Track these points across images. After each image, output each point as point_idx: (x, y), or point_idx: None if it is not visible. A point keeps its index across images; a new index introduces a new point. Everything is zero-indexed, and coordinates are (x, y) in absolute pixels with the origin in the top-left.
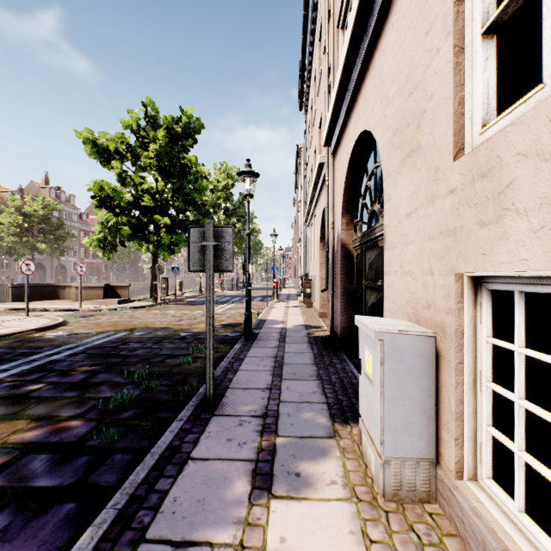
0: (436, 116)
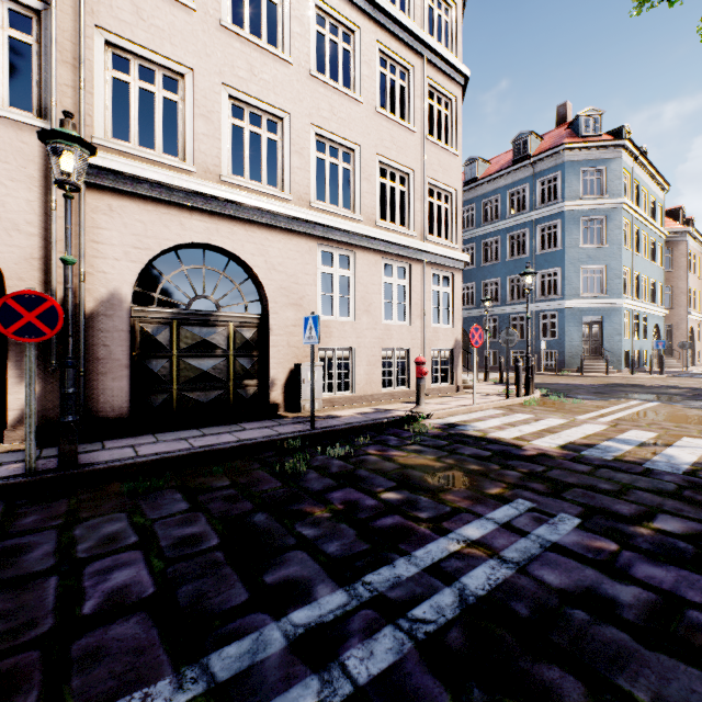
0: (311, 303)
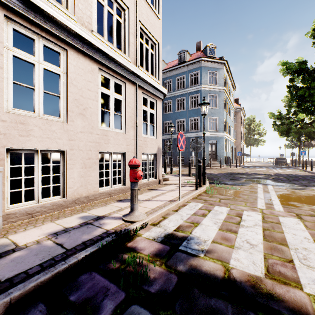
0: None
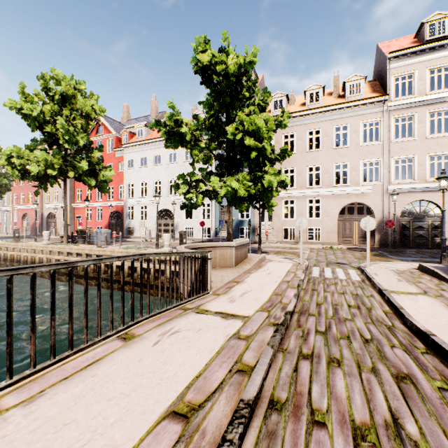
0: None
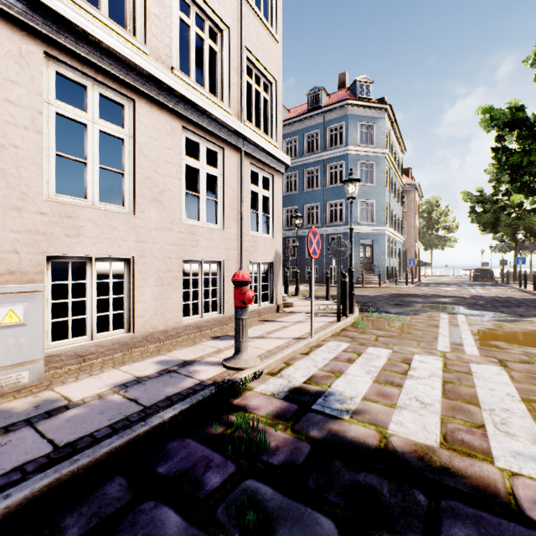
0: (24, 163)
